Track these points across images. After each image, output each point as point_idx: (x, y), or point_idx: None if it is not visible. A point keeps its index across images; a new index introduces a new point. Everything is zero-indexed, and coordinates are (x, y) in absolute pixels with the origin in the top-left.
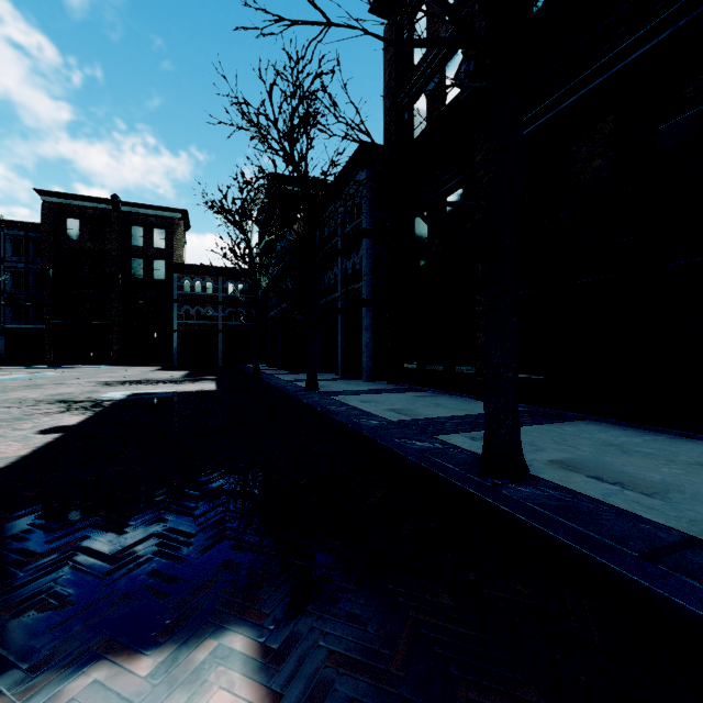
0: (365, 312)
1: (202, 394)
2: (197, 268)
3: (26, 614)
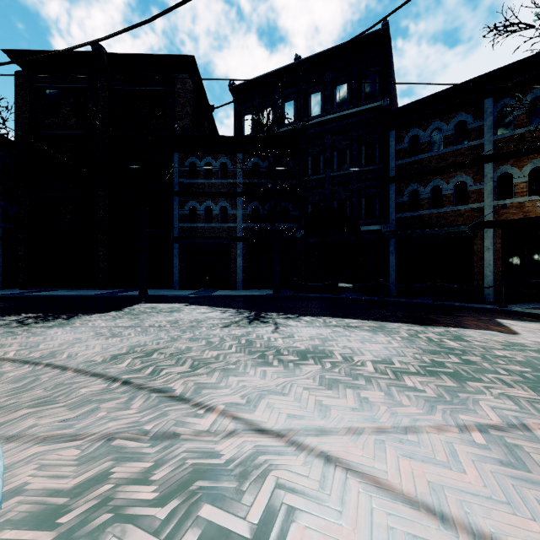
0: None
1: None
2: None
3: (114, 307)
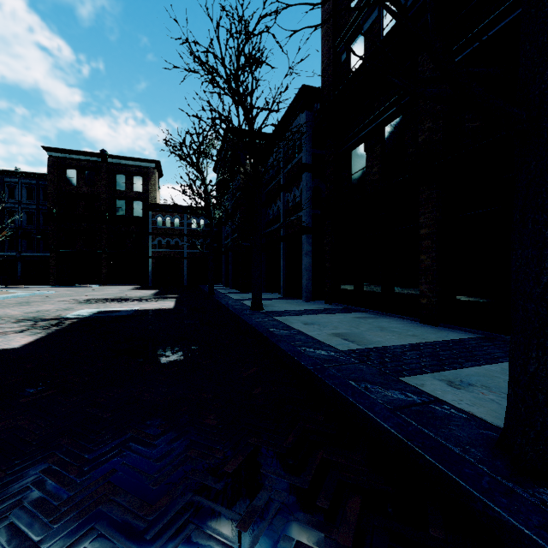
0: (305, 239)
1: (158, 313)
2: (167, 207)
3: None
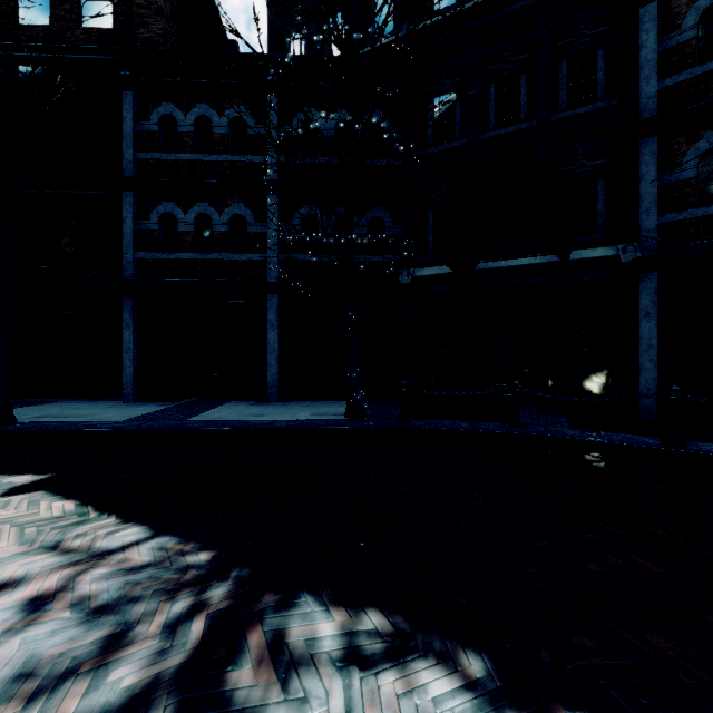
0: None
1: None
2: None
3: None
